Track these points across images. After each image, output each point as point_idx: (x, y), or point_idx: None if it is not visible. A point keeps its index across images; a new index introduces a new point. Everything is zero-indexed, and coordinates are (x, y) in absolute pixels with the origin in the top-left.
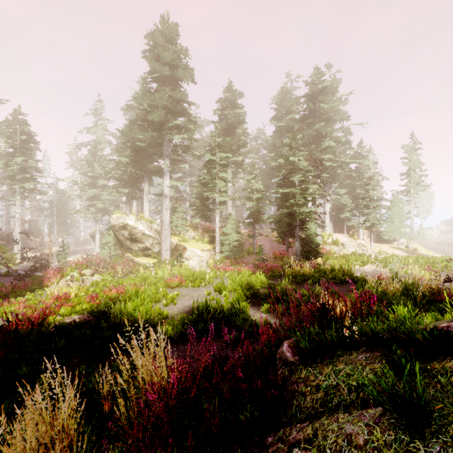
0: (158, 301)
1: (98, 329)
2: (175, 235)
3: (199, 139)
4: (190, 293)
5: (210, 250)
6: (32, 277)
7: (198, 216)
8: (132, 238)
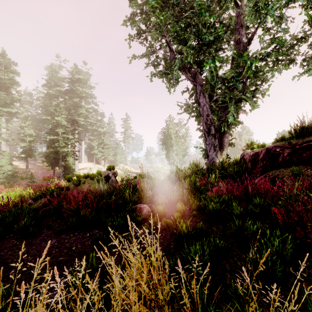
0: None
1: None
2: None
3: None
4: None
5: None
6: None
7: None
8: None
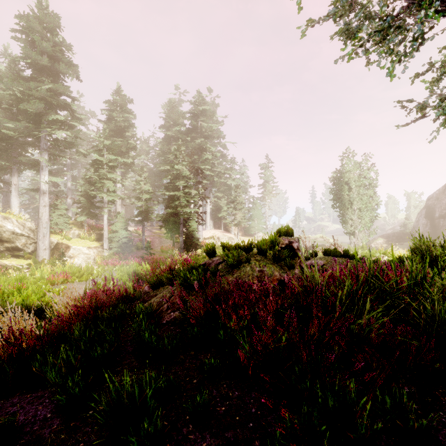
0: (43, 296)
1: None
2: (55, 233)
3: (83, 133)
4: (78, 286)
5: (98, 248)
6: None
7: (84, 214)
8: None
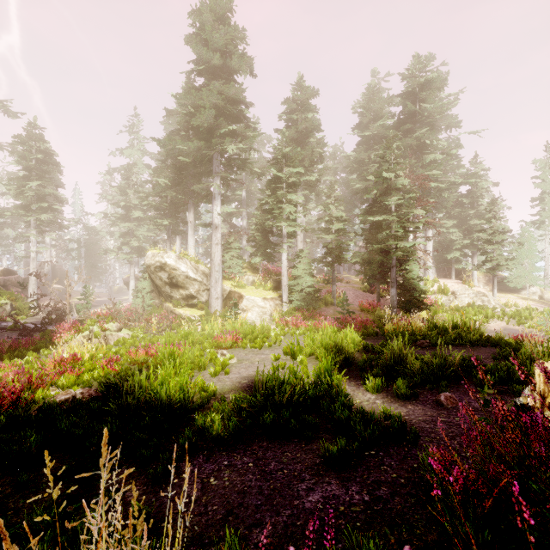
0: (202, 369)
1: (106, 413)
2: (228, 279)
3: (259, 158)
4: (249, 357)
5: (275, 299)
6: (43, 332)
7: (258, 254)
8: (172, 282)
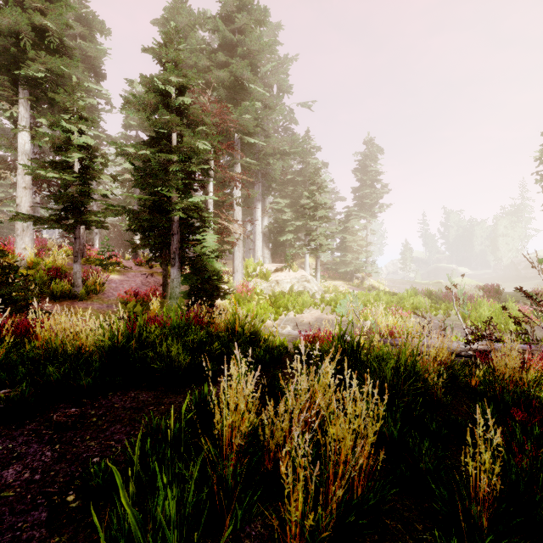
0: None
1: None
2: None
3: None
4: None
5: None
6: None
7: None
8: None
